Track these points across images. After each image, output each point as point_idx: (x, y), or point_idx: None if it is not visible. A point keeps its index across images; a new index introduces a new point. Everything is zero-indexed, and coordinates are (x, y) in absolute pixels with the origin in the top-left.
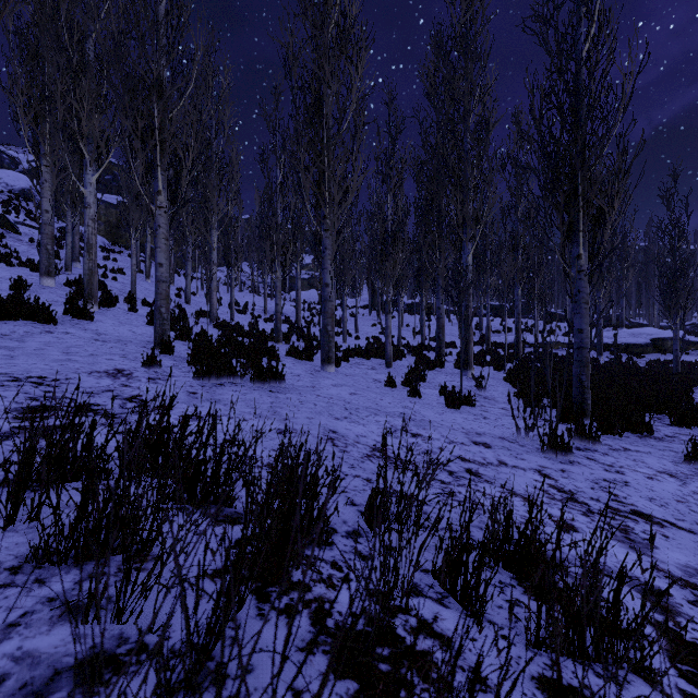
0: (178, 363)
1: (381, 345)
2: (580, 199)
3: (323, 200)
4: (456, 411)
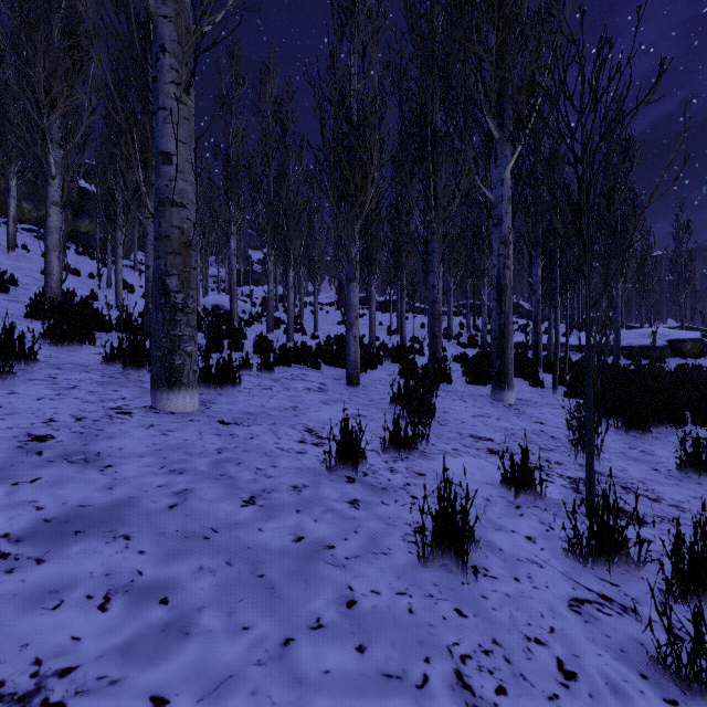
0: None
1: (344, 345)
2: None
3: None
4: None
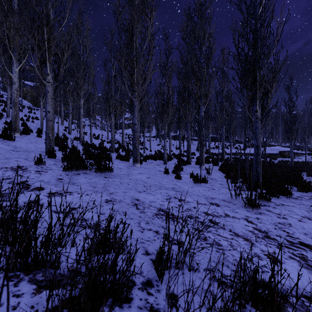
0: (56, 163)
1: (161, 154)
2: (258, 83)
3: (133, 82)
4: (199, 186)
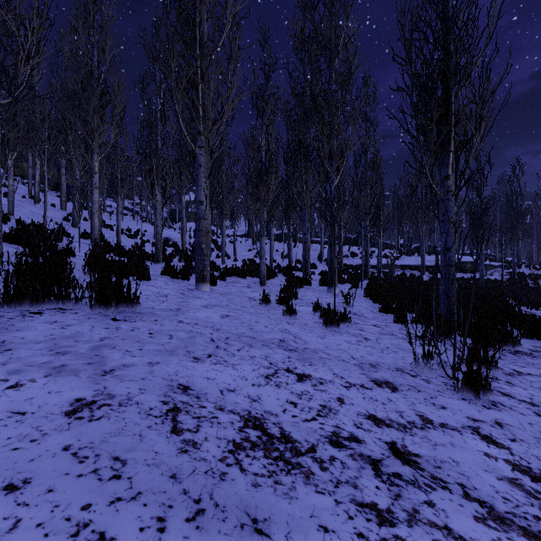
0: None
1: (255, 265)
2: (453, 118)
3: (197, 115)
4: (335, 332)
